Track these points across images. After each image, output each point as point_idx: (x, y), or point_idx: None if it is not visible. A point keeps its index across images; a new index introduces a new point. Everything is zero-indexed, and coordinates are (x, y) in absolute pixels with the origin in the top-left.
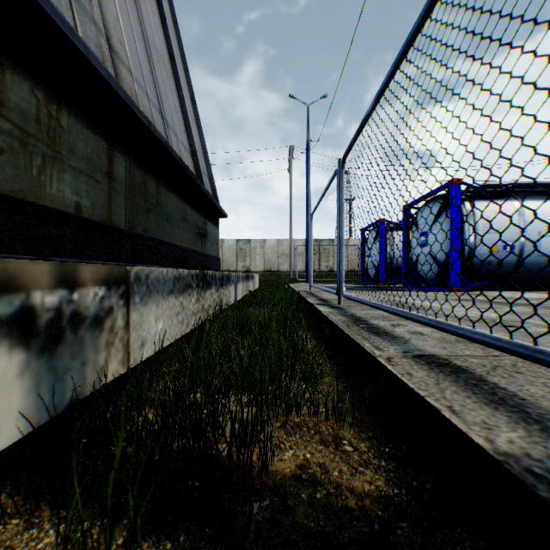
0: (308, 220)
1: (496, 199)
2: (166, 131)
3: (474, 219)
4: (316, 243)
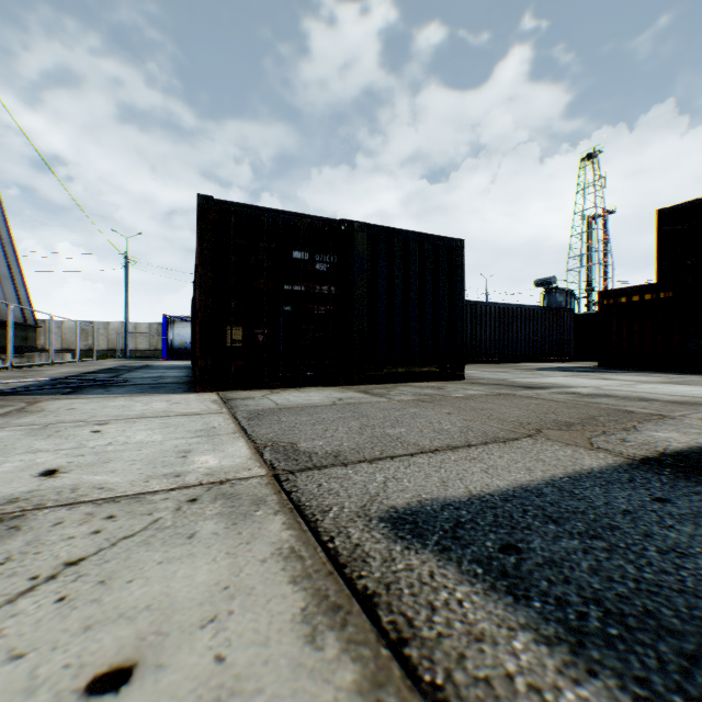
0: (128, 316)
1: (187, 322)
2: None
3: (174, 331)
4: (161, 326)
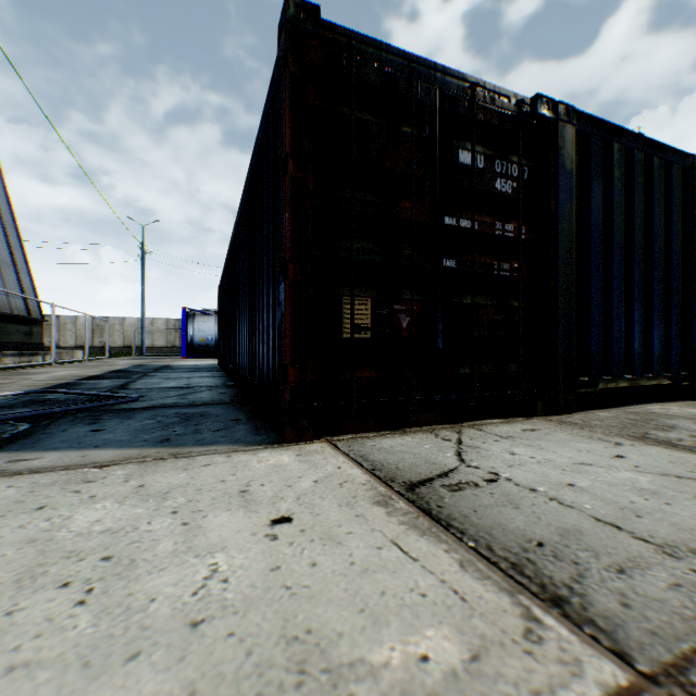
0: (144, 310)
1: (208, 316)
2: (10, 300)
3: (194, 326)
4: (178, 322)
